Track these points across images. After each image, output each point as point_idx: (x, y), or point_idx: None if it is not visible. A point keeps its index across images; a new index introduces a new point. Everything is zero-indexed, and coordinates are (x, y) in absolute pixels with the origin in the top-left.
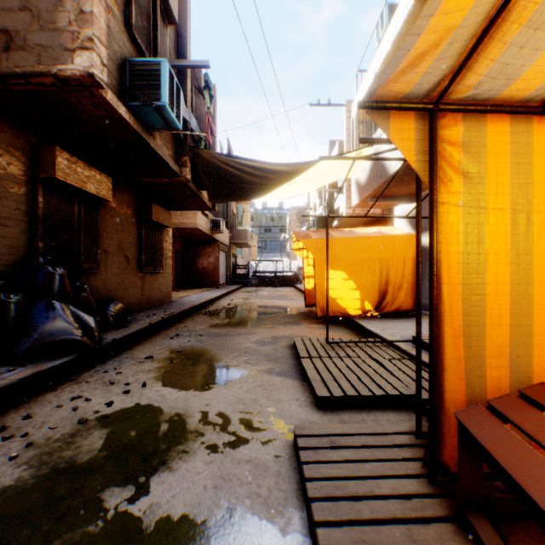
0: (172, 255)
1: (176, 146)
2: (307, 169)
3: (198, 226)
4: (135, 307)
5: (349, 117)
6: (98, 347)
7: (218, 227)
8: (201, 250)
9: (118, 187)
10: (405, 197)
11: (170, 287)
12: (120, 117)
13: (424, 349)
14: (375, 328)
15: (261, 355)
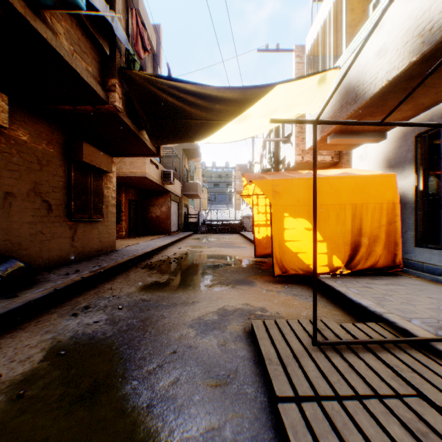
0: (125, 205)
1: (102, 66)
2: (261, 98)
3: (147, 175)
4: (62, 261)
5: (298, 62)
6: None
7: (168, 178)
8: (154, 200)
9: (33, 118)
10: (374, 134)
11: (114, 236)
12: None
13: None
14: (363, 298)
15: (198, 366)
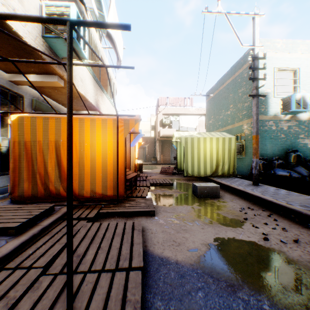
0: None
1: None
2: None
3: None
4: None
5: None
6: None
7: None
8: None
9: None
10: None
11: None
12: None
13: None
14: None
15: None
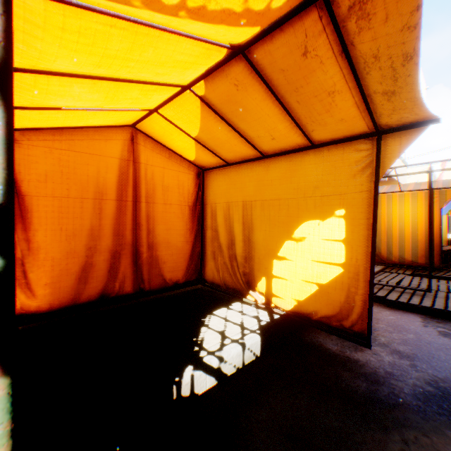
0: None
1: None
2: None
3: None
4: None
5: None
6: None
7: None
8: None
9: None
10: None
11: None
12: None
13: None
14: None
15: None
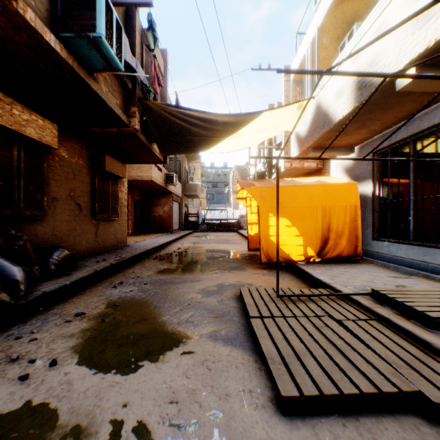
0: (131, 205)
1: (125, 97)
2: (252, 121)
3: (153, 178)
4: (89, 253)
5: (287, 80)
6: (22, 303)
7: (171, 180)
8: (157, 201)
9: (69, 137)
10: (344, 149)
11: (126, 233)
12: (49, 48)
13: (389, 306)
14: (322, 276)
15: (205, 310)
